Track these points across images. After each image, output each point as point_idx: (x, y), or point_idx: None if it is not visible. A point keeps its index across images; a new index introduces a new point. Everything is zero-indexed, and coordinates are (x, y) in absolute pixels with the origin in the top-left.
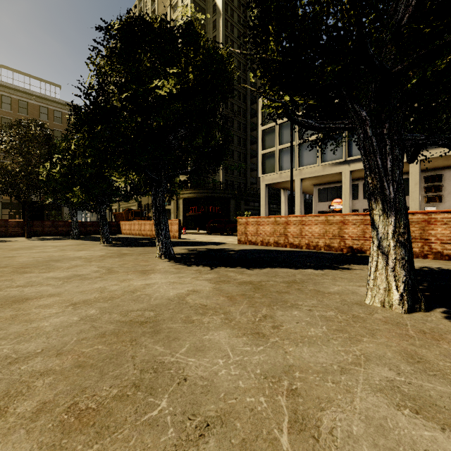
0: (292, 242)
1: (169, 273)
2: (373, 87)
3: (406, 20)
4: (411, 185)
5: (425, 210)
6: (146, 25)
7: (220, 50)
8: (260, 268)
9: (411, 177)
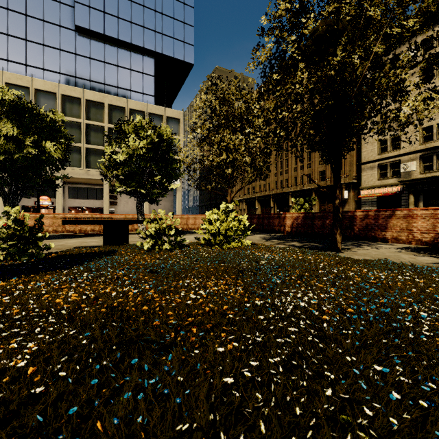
0: (68, 229)
1: (66, 240)
2: (143, 192)
3: (146, 179)
4: (105, 195)
5: (110, 210)
6: (29, 105)
7: (61, 128)
8: (92, 237)
9: (105, 190)
